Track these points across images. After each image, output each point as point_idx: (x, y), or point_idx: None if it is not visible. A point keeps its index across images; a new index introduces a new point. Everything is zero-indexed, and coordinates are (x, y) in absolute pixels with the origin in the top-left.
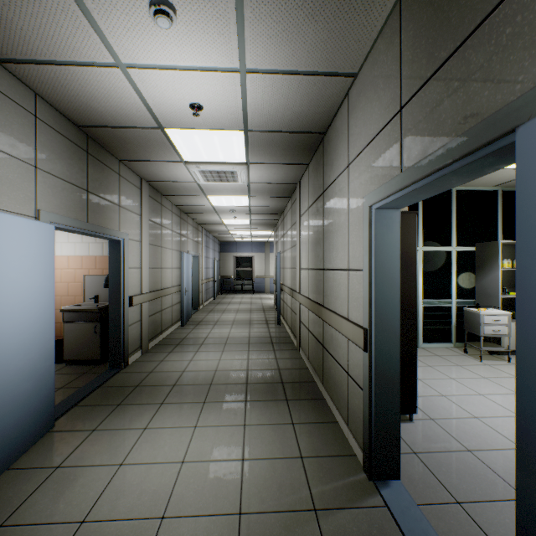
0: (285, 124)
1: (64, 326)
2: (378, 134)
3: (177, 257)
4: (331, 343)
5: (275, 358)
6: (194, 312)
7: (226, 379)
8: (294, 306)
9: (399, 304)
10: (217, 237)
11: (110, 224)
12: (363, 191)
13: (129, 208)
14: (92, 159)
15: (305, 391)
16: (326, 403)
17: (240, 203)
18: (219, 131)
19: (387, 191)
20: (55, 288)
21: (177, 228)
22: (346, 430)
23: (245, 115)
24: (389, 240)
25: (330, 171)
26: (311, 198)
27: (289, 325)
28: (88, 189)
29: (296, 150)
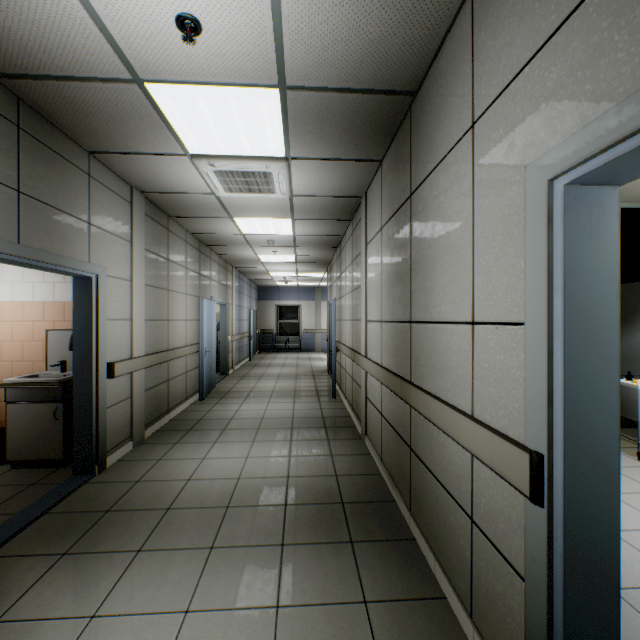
0: (349, 71)
1: (7, 408)
2: (576, 7)
3: (195, 305)
4: (428, 449)
5: (329, 455)
6: (221, 379)
7: (253, 496)
8: (356, 374)
9: (617, 401)
10: (254, 280)
11: (69, 251)
12: (518, 159)
13: (109, 228)
14: (29, 140)
15: (380, 522)
16: (418, 549)
17: (281, 229)
18: (236, 89)
19: (631, 118)
20: (3, 350)
21: (195, 265)
22: (468, 626)
23: (280, 48)
24: (597, 256)
25: (426, 154)
26: (385, 212)
27: (348, 399)
28: (20, 188)
29: (365, 131)
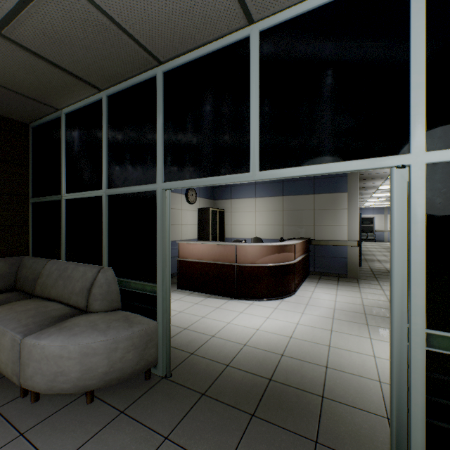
0: None
1: None
2: None
3: None
4: None
5: None
6: None
7: None
8: None
9: None
10: None
11: None
12: None
13: None
14: None
15: None
16: None
17: (387, 195)
18: None
19: None
20: None
21: None
22: None
23: None
24: None
25: None
26: None
27: None
28: None
29: None
